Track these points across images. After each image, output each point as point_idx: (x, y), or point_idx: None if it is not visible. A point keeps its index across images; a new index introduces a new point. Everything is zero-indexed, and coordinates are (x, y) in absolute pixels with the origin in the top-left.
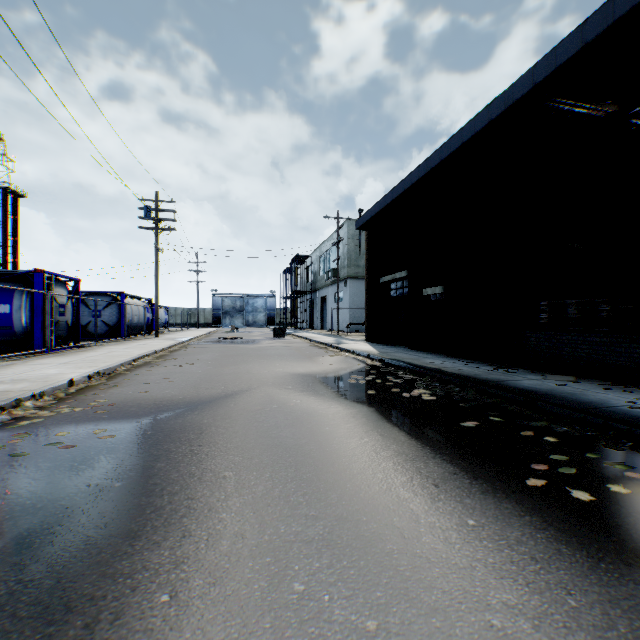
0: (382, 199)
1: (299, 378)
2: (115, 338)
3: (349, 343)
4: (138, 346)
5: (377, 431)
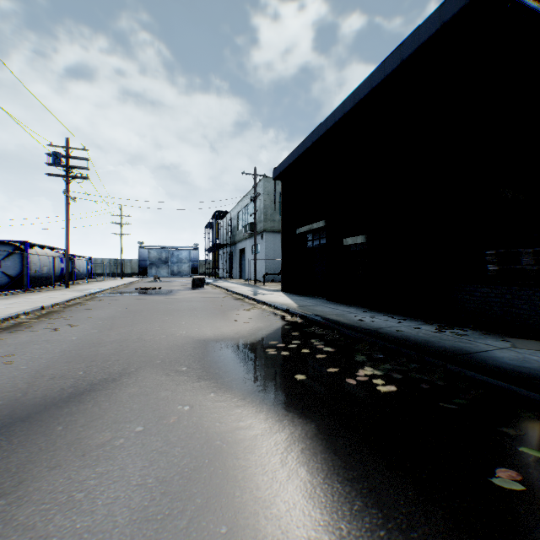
0: (301, 144)
1: (202, 348)
2: (18, 290)
3: (266, 294)
4: (30, 300)
5: (340, 537)
